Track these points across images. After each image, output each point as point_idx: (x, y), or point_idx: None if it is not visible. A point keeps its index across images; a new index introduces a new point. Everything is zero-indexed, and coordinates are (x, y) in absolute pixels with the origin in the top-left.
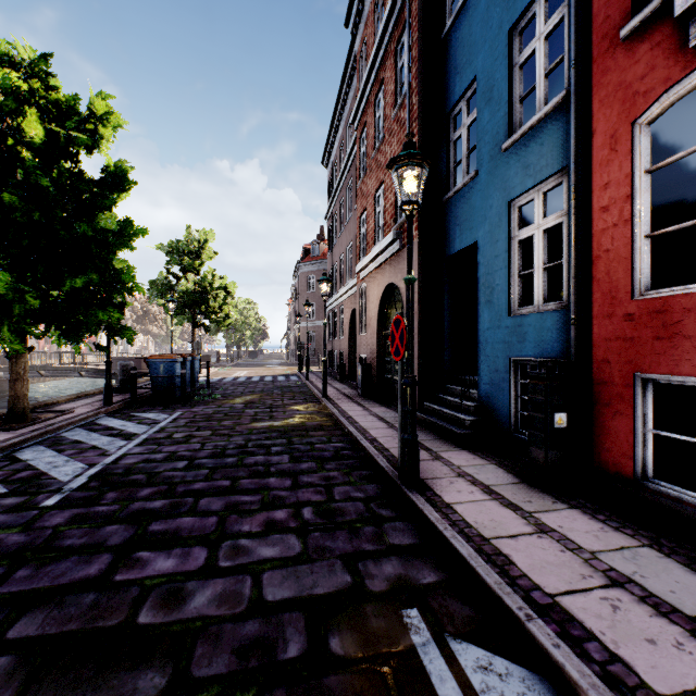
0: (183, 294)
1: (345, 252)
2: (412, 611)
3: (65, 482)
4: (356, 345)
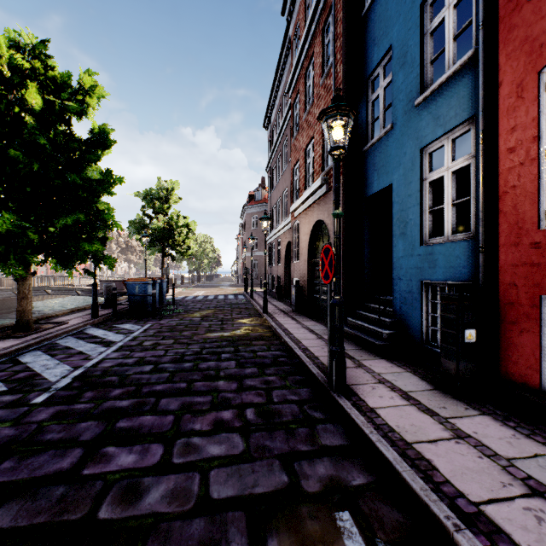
0: (155, 230)
1: (281, 196)
2: (344, 514)
3: (54, 382)
4: (290, 270)
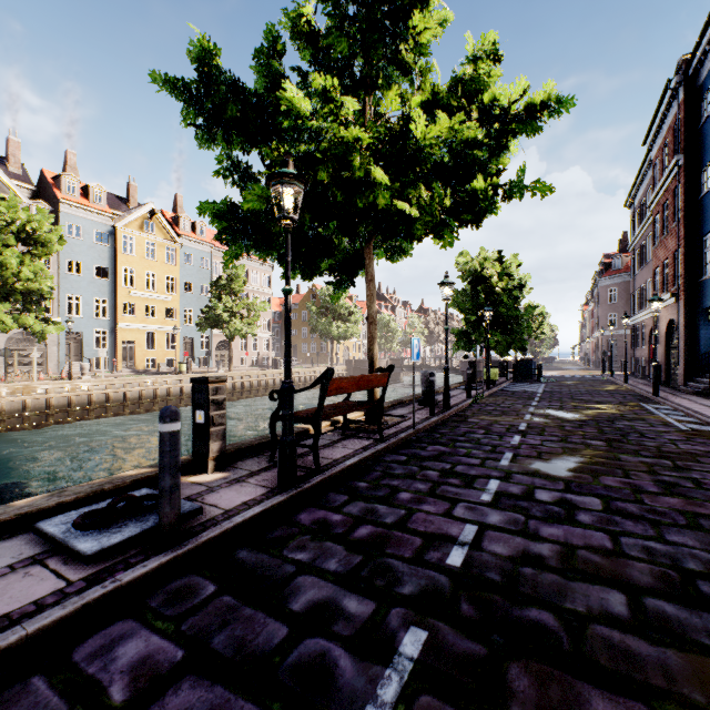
0: None
1: (645, 284)
2: (642, 403)
3: (536, 391)
4: None
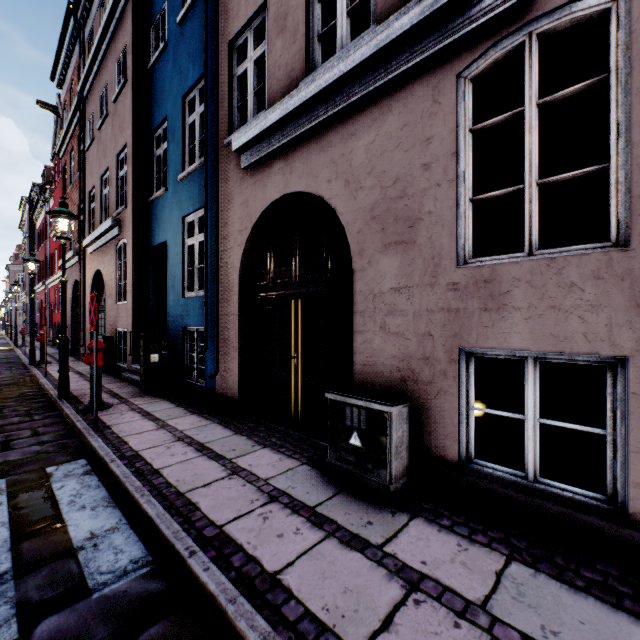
0: None
1: None
2: None
3: None
4: None
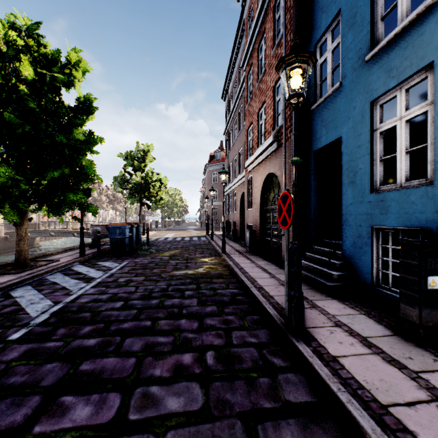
0: (134, 184)
1: (237, 155)
2: None
3: (33, 317)
4: (244, 217)
